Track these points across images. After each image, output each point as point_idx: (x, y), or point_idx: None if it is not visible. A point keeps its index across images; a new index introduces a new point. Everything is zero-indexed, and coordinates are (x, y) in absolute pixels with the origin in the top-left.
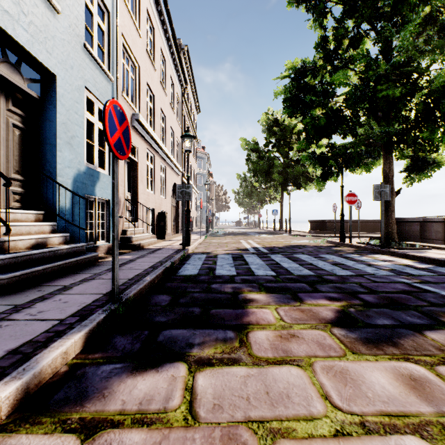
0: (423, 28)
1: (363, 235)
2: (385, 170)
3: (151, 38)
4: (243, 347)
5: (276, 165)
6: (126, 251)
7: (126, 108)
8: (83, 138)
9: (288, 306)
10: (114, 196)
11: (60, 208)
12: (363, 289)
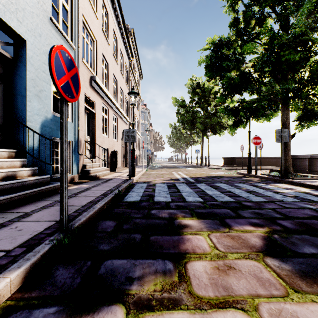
0: (312, 12)
1: (263, 168)
2: (283, 119)
3: (106, 21)
4: (183, 282)
5: (198, 116)
6: (85, 181)
7: (86, 71)
8: (50, 92)
9: (218, 232)
10: (62, 134)
11: (29, 147)
12: (279, 215)
